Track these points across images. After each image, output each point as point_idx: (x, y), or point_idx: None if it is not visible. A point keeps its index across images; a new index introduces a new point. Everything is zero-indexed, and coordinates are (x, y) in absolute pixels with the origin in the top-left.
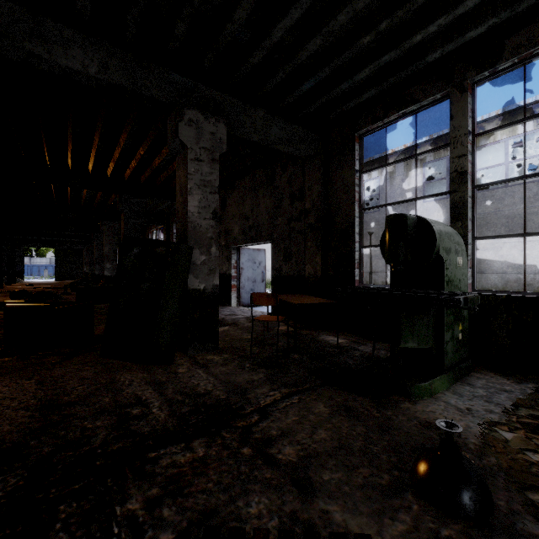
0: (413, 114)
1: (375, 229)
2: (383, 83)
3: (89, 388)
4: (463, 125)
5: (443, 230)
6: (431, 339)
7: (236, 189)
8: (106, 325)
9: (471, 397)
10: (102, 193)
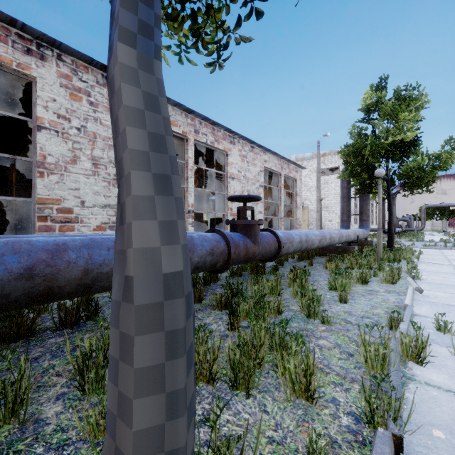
0: None
1: None
2: None
3: None
4: None
5: None
6: None
7: None
8: None
9: None
10: None
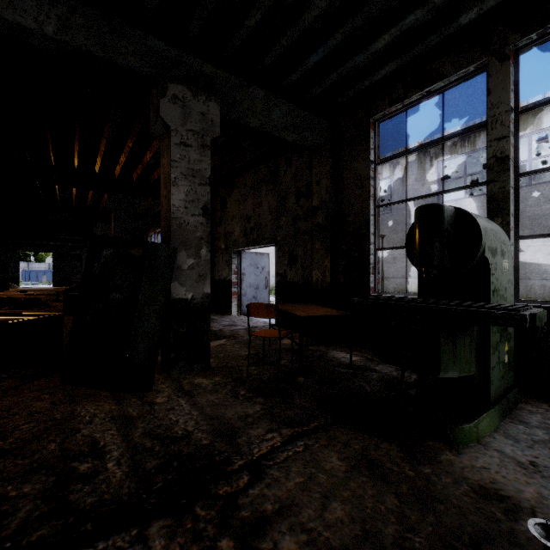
0: (439, 92)
1: (386, 232)
2: (405, 55)
3: (36, 428)
4: (504, 101)
5: (488, 225)
6: (474, 365)
7: (236, 188)
8: (69, 343)
9: (530, 442)
10: (92, 192)
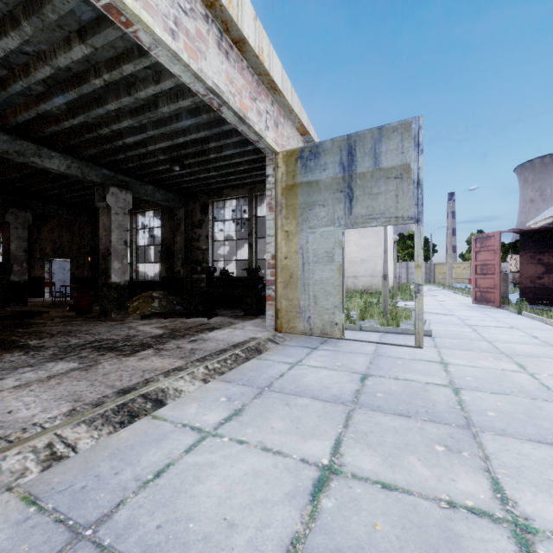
0: None
1: None
2: None
3: None
4: (132, 226)
5: None
6: None
7: (48, 223)
8: None
9: None
10: None
